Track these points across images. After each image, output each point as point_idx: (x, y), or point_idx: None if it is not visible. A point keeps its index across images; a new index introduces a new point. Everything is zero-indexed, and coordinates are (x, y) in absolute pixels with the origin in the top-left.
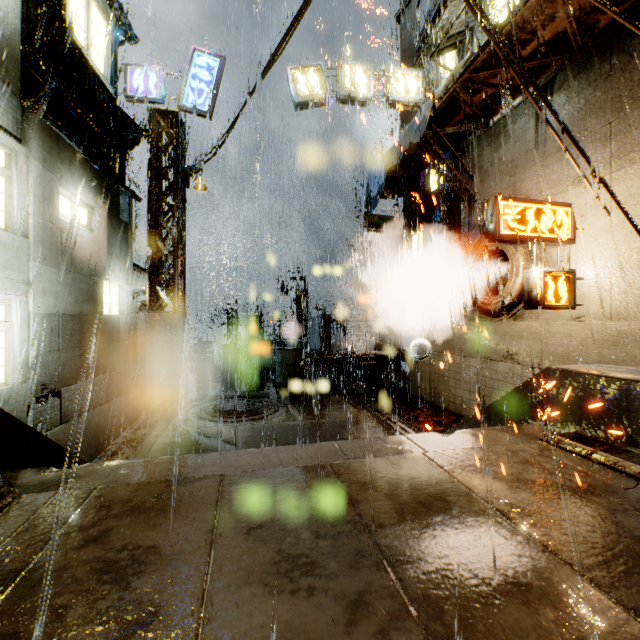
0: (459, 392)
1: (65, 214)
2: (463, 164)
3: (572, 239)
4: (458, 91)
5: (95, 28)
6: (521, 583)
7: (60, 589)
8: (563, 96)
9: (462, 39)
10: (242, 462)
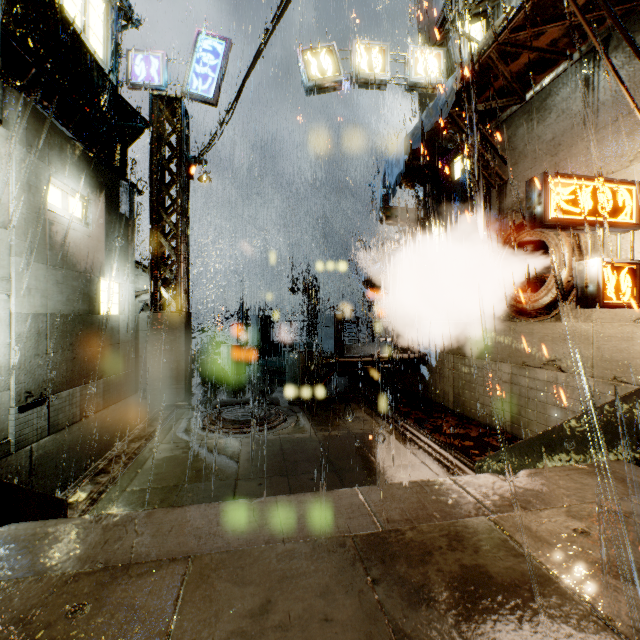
0: (488, 401)
1: (55, 205)
2: (494, 145)
3: (637, 223)
4: (492, 57)
5: (93, 9)
6: None
7: None
8: (621, 56)
9: (492, 6)
10: (226, 527)
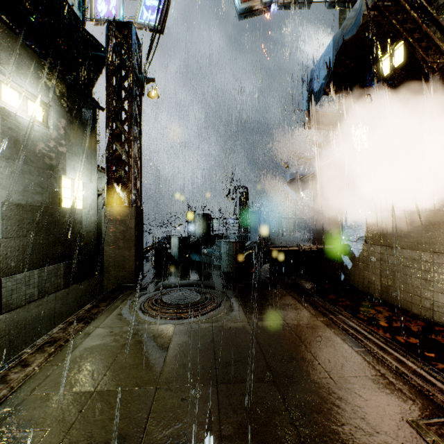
0: (428, 293)
1: (12, 105)
2: (439, 22)
3: None
4: None
5: None
6: None
7: None
8: None
9: None
10: None
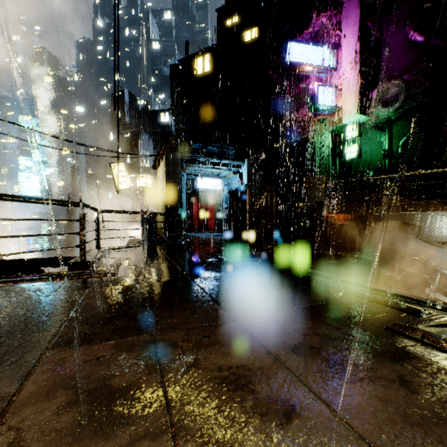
0: None
1: None
2: None
3: None
4: None
5: None
6: (73, 388)
7: (358, 355)
8: None
9: None
10: None
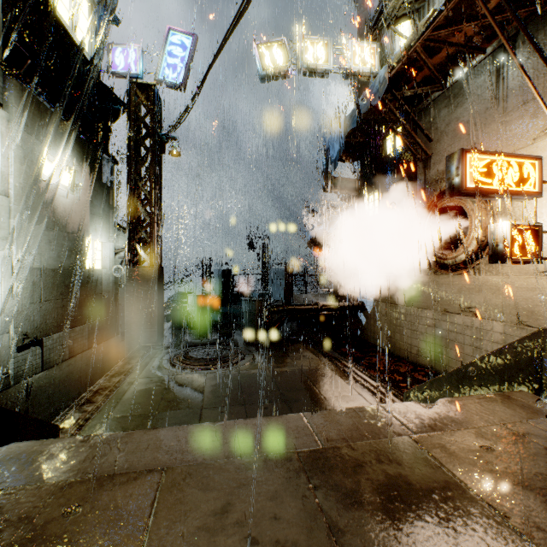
0: (415, 342)
1: (48, 176)
2: (420, 125)
3: (539, 192)
4: (418, 51)
5: (80, 9)
6: None
7: None
8: (527, 50)
9: (418, 7)
10: (193, 445)
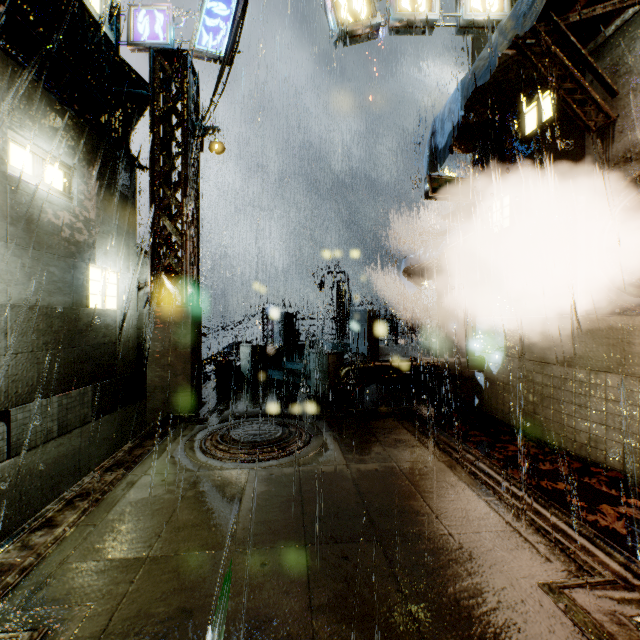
0: (584, 424)
1: (23, 170)
2: (596, 70)
3: None
4: None
5: None
6: None
7: None
8: None
9: None
10: None
